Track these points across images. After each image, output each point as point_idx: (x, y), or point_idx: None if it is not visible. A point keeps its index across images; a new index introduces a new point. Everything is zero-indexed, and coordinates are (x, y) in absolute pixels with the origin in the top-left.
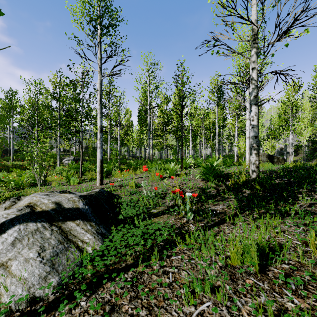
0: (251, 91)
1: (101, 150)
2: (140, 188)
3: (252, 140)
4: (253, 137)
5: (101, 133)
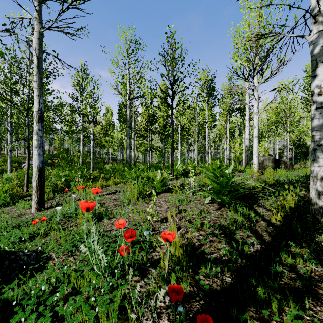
0: (315, 38)
1: (39, 151)
2: (102, 222)
3: (318, 134)
4: (320, 127)
5: (40, 122)
